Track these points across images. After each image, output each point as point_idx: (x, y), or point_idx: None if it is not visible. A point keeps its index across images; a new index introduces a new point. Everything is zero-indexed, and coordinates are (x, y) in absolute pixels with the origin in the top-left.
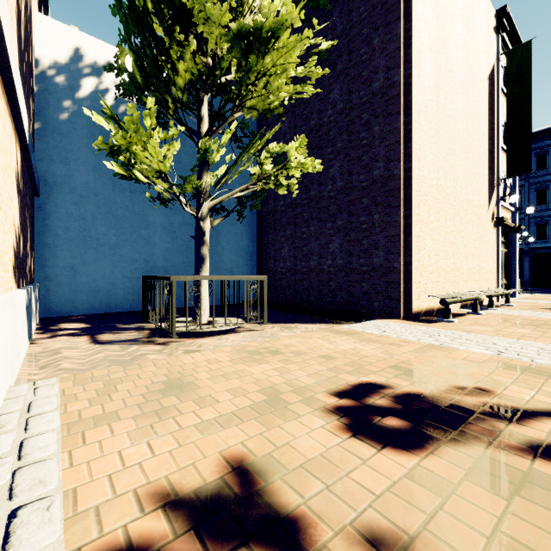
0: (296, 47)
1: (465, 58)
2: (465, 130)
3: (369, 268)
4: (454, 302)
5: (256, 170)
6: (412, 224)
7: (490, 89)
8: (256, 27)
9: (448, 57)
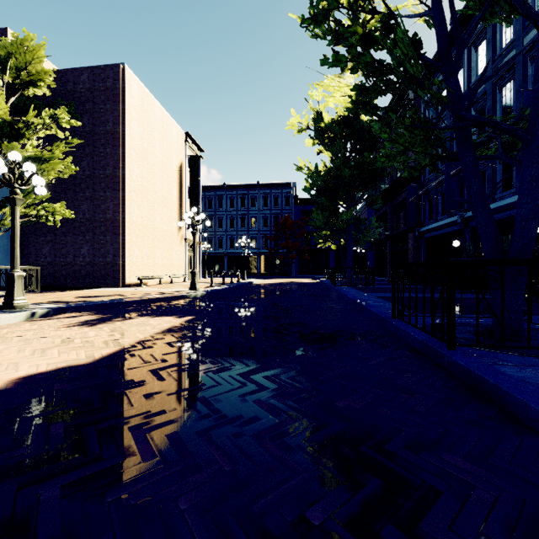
0: (61, 163)
1: (162, 160)
2: (162, 196)
3: (105, 263)
4: (145, 279)
5: (35, 213)
6: (126, 243)
7: (180, 173)
8: (39, 157)
9: (149, 162)
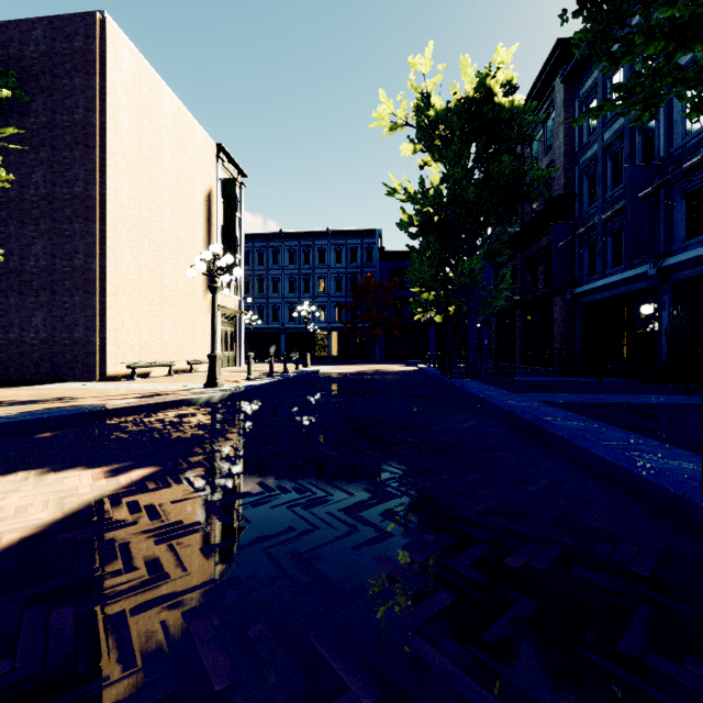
0: None
1: (175, 181)
2: (175, 237)
3: (72, 341)
4: (140, 367)
5: None
6: (108, 308)
7: (208, 204)
8: None
9: (153, 181)
